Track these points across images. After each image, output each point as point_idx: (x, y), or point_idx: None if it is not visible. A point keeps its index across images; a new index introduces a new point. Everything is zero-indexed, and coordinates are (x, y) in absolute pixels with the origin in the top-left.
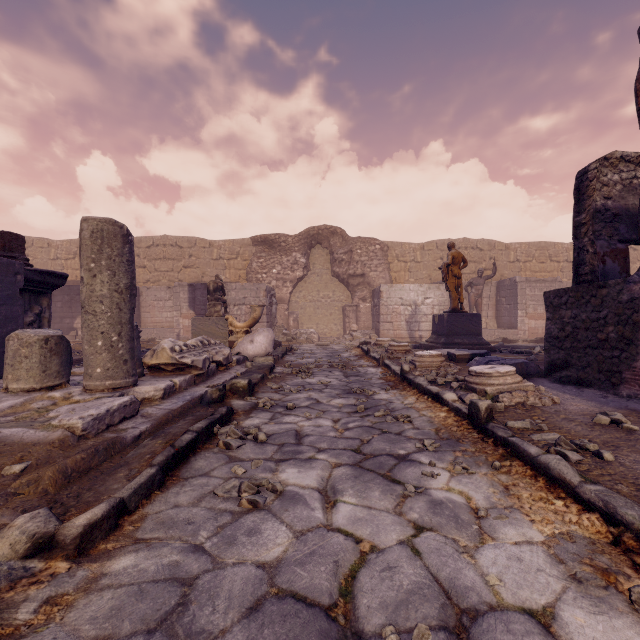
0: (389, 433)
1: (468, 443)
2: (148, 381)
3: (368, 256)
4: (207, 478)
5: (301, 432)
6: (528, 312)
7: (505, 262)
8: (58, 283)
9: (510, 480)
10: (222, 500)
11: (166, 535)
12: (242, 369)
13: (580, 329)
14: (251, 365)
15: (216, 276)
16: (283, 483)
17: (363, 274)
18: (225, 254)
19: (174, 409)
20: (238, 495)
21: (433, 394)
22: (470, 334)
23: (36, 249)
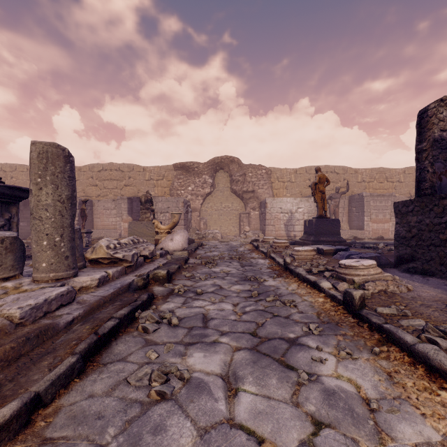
0: (279, 316)
1: (346, 327)
2: (87, 272)
3: (257, 178)
4: (124, 363)
5: (207, 315)
6: (372, 218)
7: (354, 182)
8: (24, 196)
9: (391, 366)
10: (134, 388)
11: (74, 433)
12: (164, 261)
13: (424, 231)
14: (171, 258)
15: (147, 191)
16: (190, 368)
17: (253, 191)
18: (154, 176)
19: (105, 296)
20: (149, 383)
21: (311, 282)
22: (332, 234)
23: (18, 172)
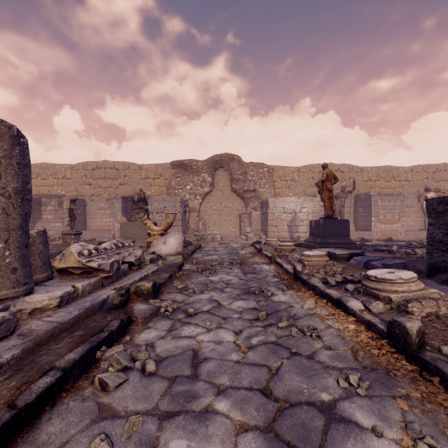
0: (299, 355)
1: (403, 380)
2: (49, 286)
3: (258, 176)
4: None
5: (199, 352)
6: (379, 218)
7: (360, 181)
8: None
9: None
10: None
11: None
12: (154, 268)
13: None
14: (162, 264)
15: (140, 190)
16: None
17: (254, 190)
18: (151, 175)
19: (64, 322)
20: None
21: (333, 299)
22: (340, 235)
23: None
